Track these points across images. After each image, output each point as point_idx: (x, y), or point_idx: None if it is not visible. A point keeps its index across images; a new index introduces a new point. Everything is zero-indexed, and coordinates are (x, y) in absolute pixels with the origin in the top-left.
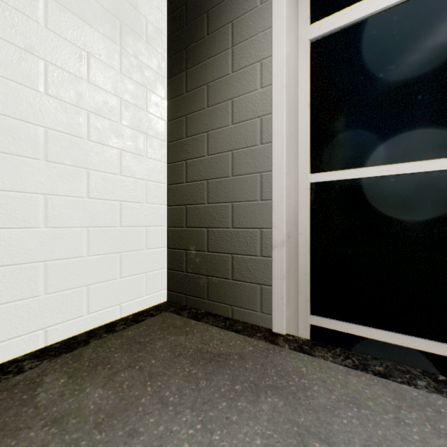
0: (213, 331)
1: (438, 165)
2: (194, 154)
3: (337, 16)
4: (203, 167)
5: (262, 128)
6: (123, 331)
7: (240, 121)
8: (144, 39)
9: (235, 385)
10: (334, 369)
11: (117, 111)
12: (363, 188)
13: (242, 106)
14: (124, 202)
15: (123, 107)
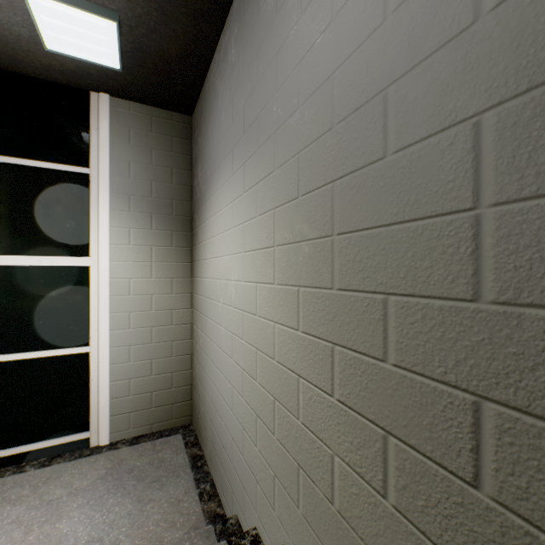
0: None
1: (35, 355)
2: None
3: None
4: None
5: None
6: None
7: None
8: None
9: None
10: None
11: None
12: None
13: None
14: None
15: None
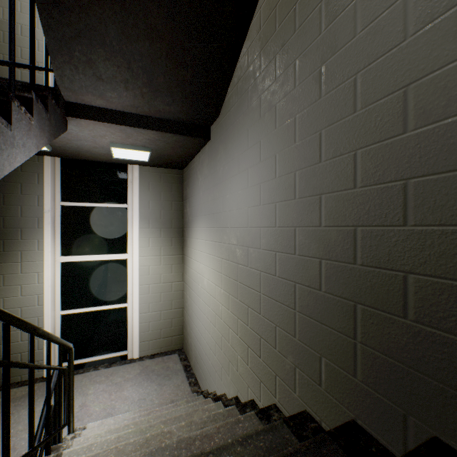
0: (15, 390)
1: (101, 308)
2: None
3: (72, 257)
4: None
5: (39, 299)
6: None
7: (27, 295)
8: None
9: (36, 398)
10: None
11: None
12: (81, 315)
13: (28, 289)
14: None
15: None
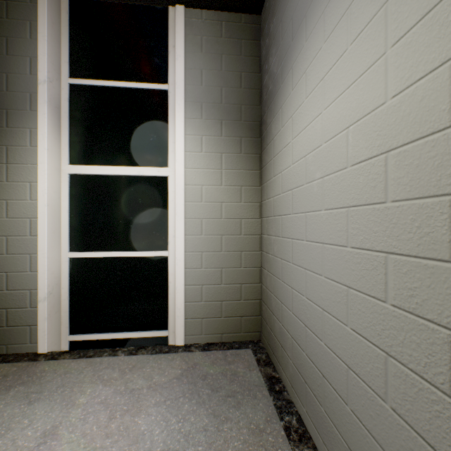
0: None
1: (127, 254)
2: None
3: (84, 167)
4: None
5: (31, 226)
6: None
7: (14, 217)
8: None
9: None
10: (67, 362)
11: None
12: (98, 262)
13: (15, 207)
14: None
15: None
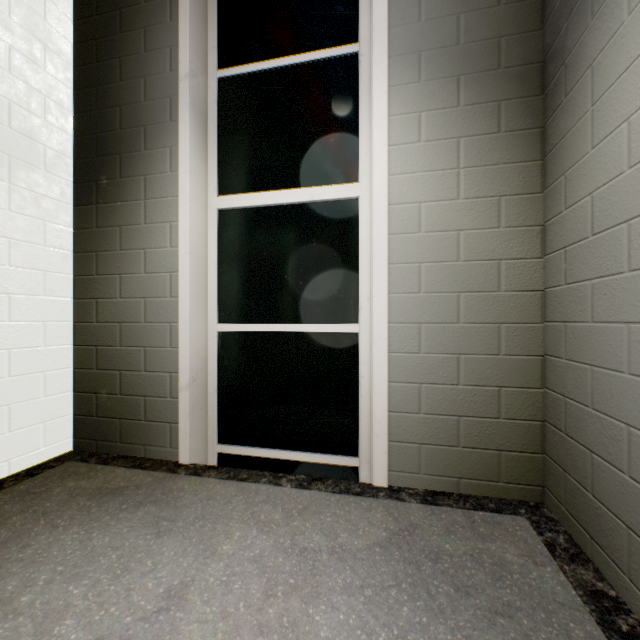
0: (119, 471)
1: (294, 328)
2: (106, 294)
3: (236, 198)
4: (116, 310)
5: (172, 283)
6: (14, 486)
7: (153, 272)
8: (42, 168)
9: (123, 505)
10: (211, 482)
11: (6, 253)
12: (254, 339)
13: (154, 258)
14: (15, 350)
15: (13, 247)
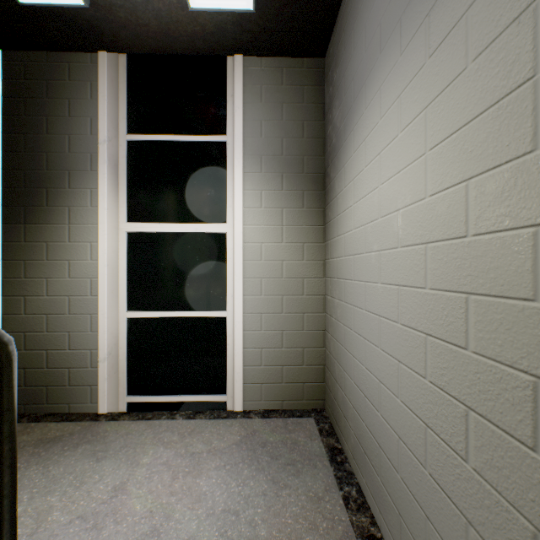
0: (52, 425)
1: (184, 314)
2: (34, 293)
3: (141, 225)
4: (43, 304)
5: (92, 286)
6: None
7: (76, 278)
8: None
9: (65, 447)
10: (127, 423)
11: None
12: (155, 322)
13: (77, 267)
14: None
15: None
